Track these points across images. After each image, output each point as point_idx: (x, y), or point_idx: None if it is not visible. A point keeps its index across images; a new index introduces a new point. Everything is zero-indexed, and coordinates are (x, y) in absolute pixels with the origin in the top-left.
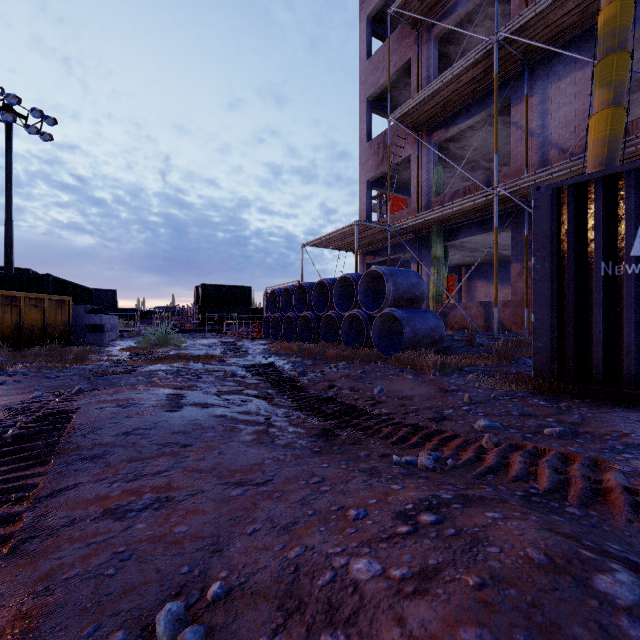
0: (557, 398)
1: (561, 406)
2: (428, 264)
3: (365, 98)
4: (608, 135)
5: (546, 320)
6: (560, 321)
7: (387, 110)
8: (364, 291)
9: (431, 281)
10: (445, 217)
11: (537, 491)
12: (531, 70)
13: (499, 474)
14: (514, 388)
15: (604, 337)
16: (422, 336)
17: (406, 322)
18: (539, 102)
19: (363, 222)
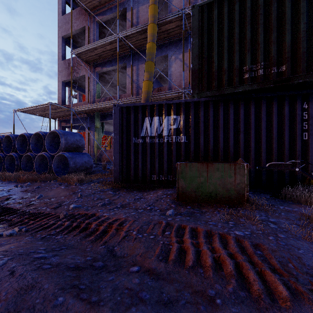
0: (118, 190)
1: (117, 193)
2: (94, 130)
3: (61, 36)
4: (147, 90)
5: (117, 159)
6: (122, 159)
7: (75, 47)
8: (49, 142)
9: (95, 138)
10: (100, 109)
11: (54, 232)
12: (133, 55)
13: (47, 229)
14: (105, 187)
15: (134, 165)
16: (80, 166)
17: (71, 159)
18: (136, 69)
19: (54, 104)
